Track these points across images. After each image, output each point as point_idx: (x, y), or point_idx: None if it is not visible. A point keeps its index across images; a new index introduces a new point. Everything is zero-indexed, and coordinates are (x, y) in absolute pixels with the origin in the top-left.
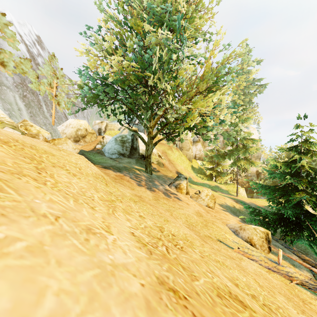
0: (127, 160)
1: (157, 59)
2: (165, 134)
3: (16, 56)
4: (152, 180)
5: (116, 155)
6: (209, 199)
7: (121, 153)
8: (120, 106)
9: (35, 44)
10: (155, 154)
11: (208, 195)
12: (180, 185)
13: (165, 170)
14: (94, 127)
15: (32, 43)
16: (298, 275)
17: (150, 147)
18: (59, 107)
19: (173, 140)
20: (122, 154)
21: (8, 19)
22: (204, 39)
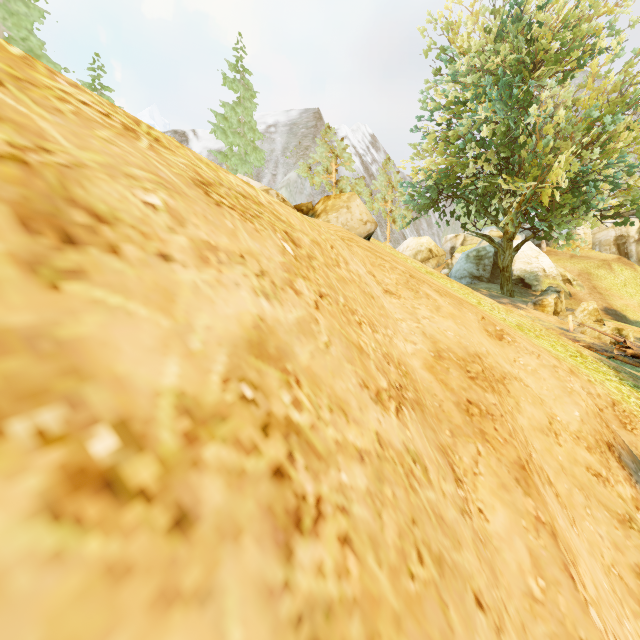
0: (483, 286)
1: (474, 145)
2: (529, 229)
3: (351, 177)
4: (501, 297)
5: (466, 279)
6: (585, 316)
7: (474, 276)
8: (466, 204)
9: (369, 149)
10: (553, 276)
11: (585, 310)
12: (542, 301)
13: (570, 303)
14: (445, 246)
15: (366, 149)
16: (587, 339)
17: (507, 254)
18: (394, 226)
19: (549, 238)
20: (476, 277)
21: (343, 135)
22: (599, 52)
